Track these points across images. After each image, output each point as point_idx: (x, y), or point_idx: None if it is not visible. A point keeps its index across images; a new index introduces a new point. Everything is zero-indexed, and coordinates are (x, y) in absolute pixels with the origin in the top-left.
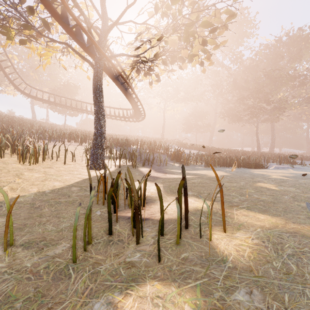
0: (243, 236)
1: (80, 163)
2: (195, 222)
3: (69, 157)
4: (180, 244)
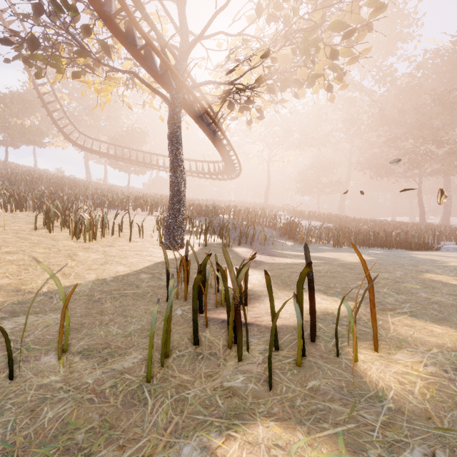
0: (409, 359)
1: (150, 240)
2: (325, 332)
3: (135, 231)
4: (304, 365)
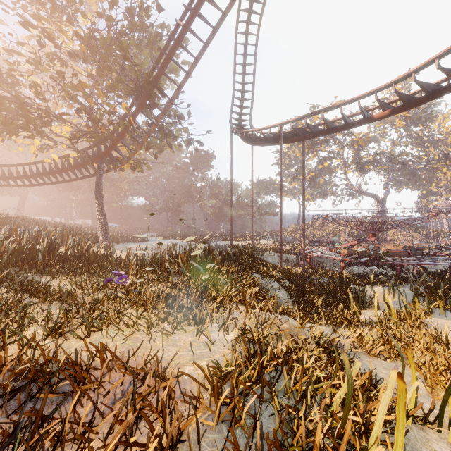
0: None
1: None
2: None
3: None
4: None
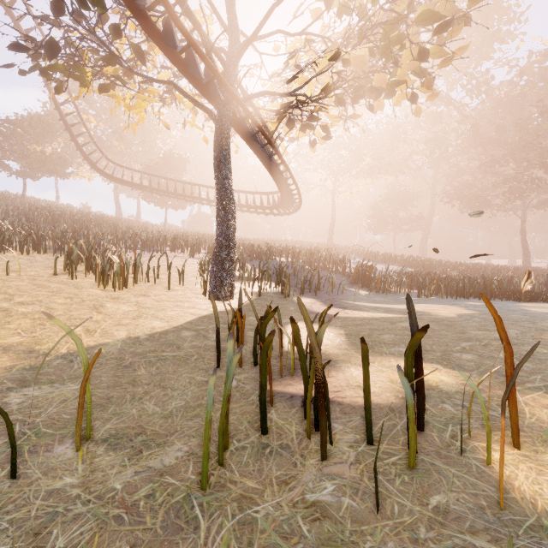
0: None
1: (192, 288)
2: (434, 415)
3: (174, 277)
4: (417, 468)
